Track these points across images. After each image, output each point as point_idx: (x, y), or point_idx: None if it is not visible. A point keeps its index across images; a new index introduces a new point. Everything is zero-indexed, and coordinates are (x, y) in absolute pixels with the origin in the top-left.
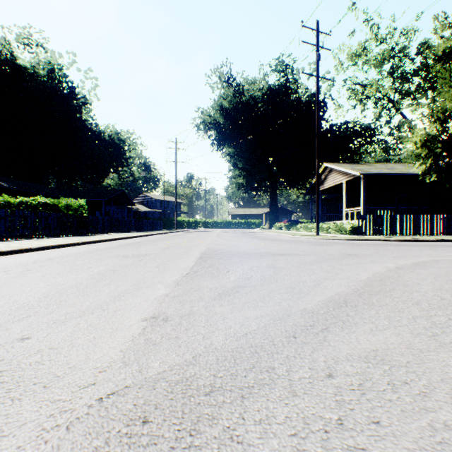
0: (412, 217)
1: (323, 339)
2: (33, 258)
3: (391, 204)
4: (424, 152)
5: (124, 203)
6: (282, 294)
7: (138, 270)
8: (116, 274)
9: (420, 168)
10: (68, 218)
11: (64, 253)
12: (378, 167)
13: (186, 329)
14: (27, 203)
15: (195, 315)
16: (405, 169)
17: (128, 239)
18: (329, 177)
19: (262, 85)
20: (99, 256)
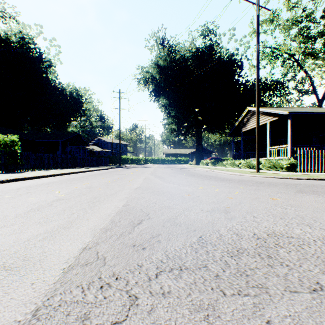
0: None
1: None
2: None
3: (308, 143)
4: None
5: (79, 144)
6: None
7: None
8: None
9: None
10: None
11: None
12: (299, 109)
13: None
14: None
15: None
16: None
17: (49, 178)
18: (252, 119)
19: (191, 48)
20: None
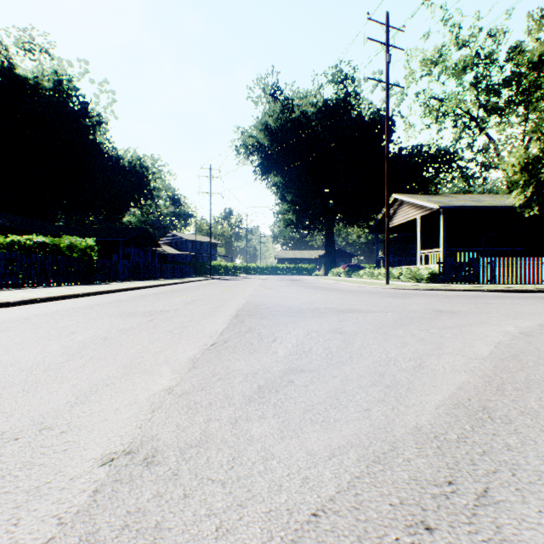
0: (506, 261)
1: (497, 538)
2: (4, 316)
3: (476, 245)
4: (524, 178)
5: (147, 244)
6: (366, 388)
7: (142, 337)
8: (105, 345)
9: (518, 198)
10: (71, 262)
11: (51, 309)
12: (460, 199)
13: (183, 495)
14: (20, 243)
15: (212, 445)
16: (495, 202)
17: (147, 289)
18: (399, 212)
19: (316, 100)
20: (97, 314)
